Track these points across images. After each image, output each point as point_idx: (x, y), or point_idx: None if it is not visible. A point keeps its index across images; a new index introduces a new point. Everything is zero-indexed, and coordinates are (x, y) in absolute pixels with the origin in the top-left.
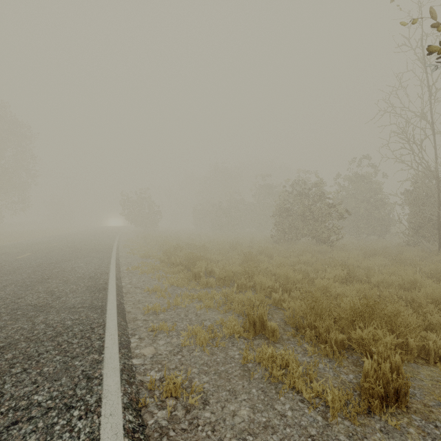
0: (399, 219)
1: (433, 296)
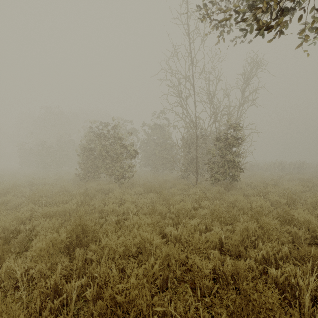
0: (173, 158)
1: (135, 295)
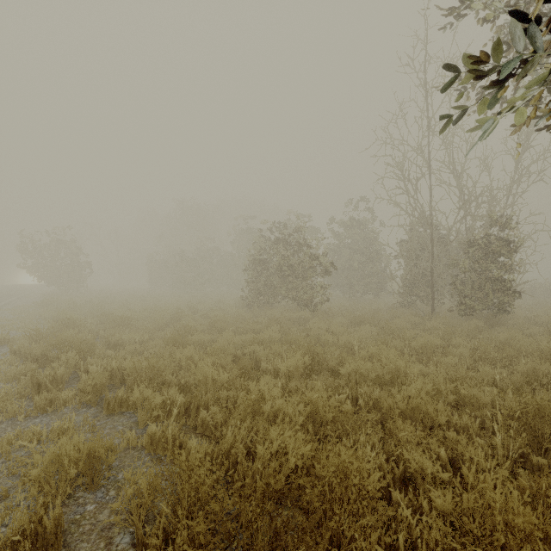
0: (391, 275)
1: (417, 402)
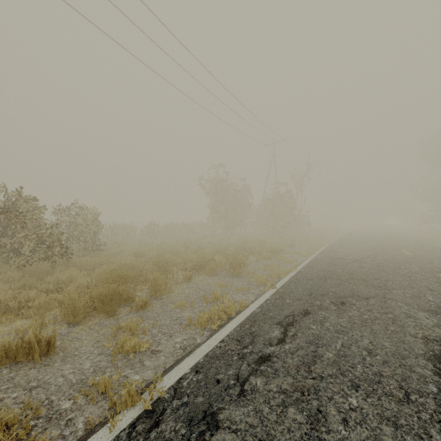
0: None
1: None
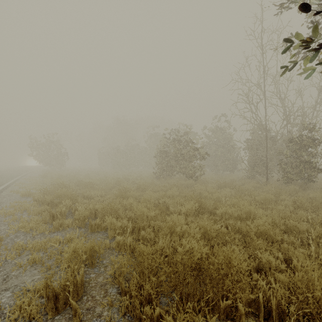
0: (242, 159)
1: (263, 228)
